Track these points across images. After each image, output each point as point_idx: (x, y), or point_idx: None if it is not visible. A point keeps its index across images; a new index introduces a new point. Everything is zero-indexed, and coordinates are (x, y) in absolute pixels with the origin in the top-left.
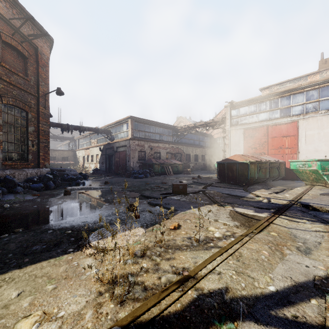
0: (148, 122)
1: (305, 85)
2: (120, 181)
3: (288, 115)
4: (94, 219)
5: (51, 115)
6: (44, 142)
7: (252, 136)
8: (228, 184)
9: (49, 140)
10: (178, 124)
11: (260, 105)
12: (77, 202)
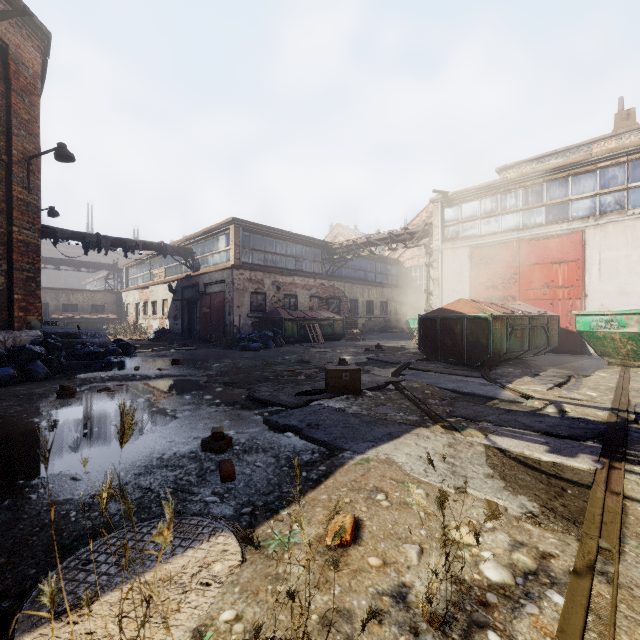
0: (271, 232)
1: (599, 155)
2: (208, 357)
3: (563, 219)
4: (98, 488)
5: (55, 213)
6: (27, 269)
7: (488, 262)
8: (445, 365)
9: (39, 265)
10: (333, 239)
11: (505, 198)
12: (80, 421)
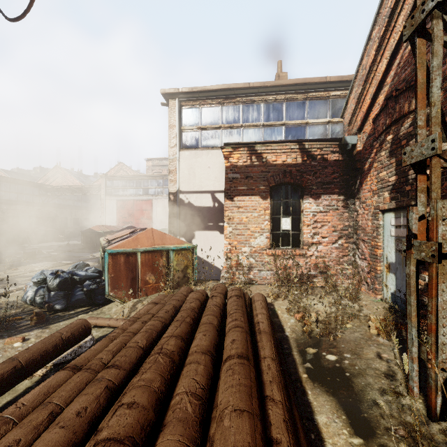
0: None
1: (155, 175)
2: None
3: (147, 194)
4: None
5: None
6: None
7: (123, 207)
8: (88, 250)
9: None
10: (54, 174)
11: (130, 182)
12: None
